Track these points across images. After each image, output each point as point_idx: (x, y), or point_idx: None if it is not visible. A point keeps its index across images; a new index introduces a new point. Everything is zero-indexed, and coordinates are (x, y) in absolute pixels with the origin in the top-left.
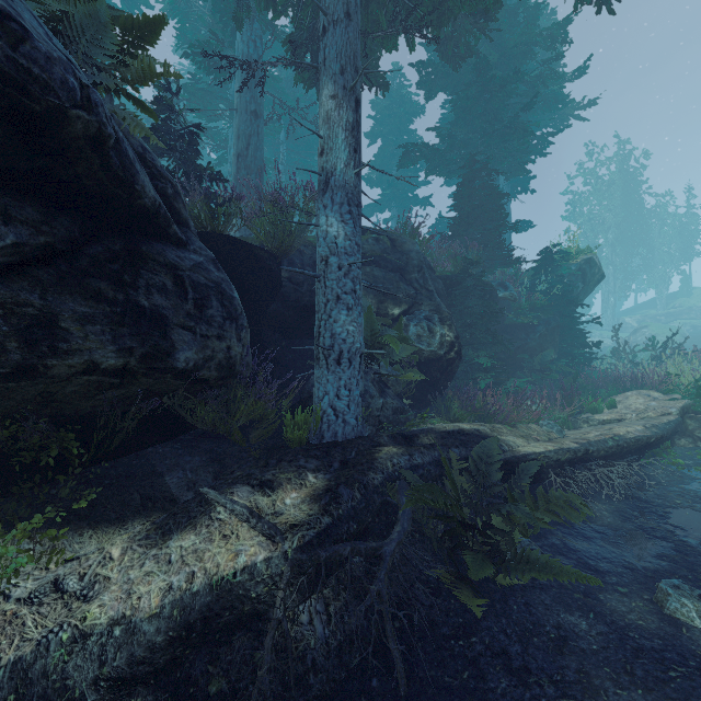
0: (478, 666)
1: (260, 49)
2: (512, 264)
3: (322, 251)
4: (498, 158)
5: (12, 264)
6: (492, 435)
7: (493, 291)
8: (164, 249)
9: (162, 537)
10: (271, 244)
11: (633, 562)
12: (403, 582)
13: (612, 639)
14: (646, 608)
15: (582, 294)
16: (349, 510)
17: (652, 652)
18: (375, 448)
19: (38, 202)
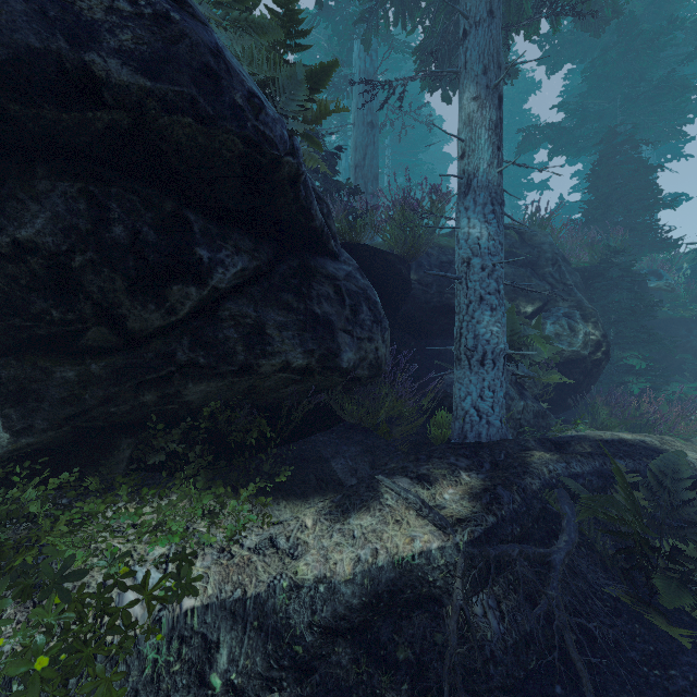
0: None
1: (375, 62)
2: (667, 248)
3: (463, 253)
4: (645, 125)
5: (238, 285)
6: (663, 448)
7: (642, 282)
8: (325, 262)
9: (342, 514)
10: (399, 249)
11: None
12: (577, 594)
13: None
14: None
15: None
16: (511, 513)
17: None
18: (524, 452)
19: (251, 234)
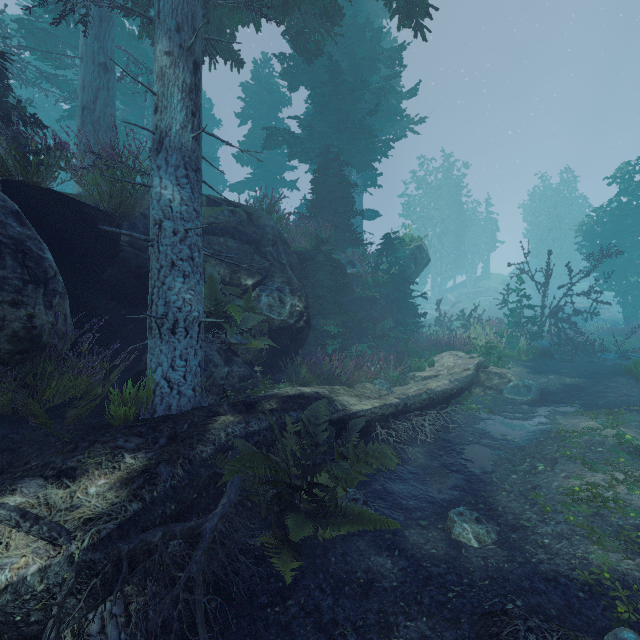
0: (290, 630)
1: None
2: (358, 245)
3: (156, 214)
4: (350, 153)
5: None
6: (330, 396)
7: (343, 268)
8: None
9: None
10: (108, 204)
11: (435, 496)
12: (223, 557)
13: (410, 572)
14: (439, 536)
15: (414, 274)
16: (167, 491)
17: (438, 577)
18: (211, 418)
19: None
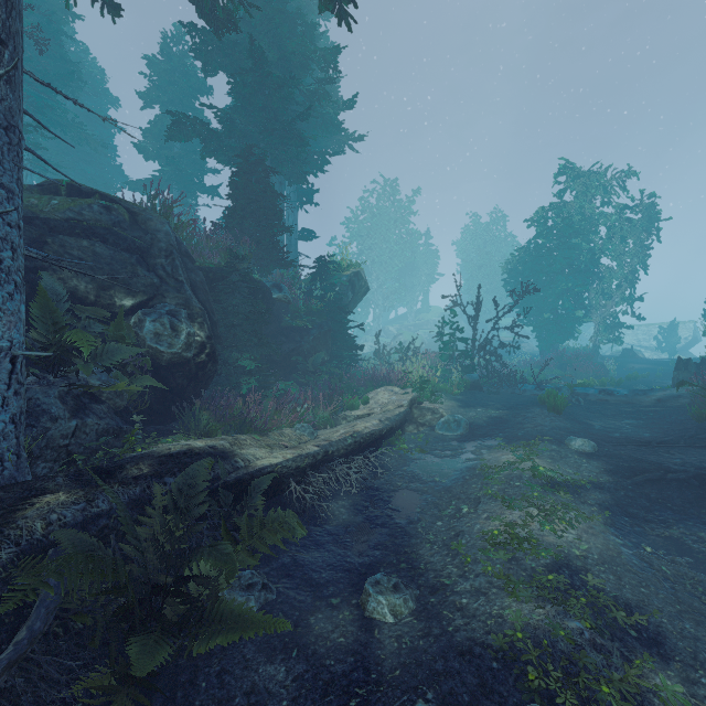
0: None
1: None
2: (286, 266)
3: None
4: (280, 160)
5: None
6: (230, 450)
7: (267, 292)
8: None
9: None
10: None
11: (354, 561)
12: None
13: (308, 679)
14: (351, 616)
15: (352, 303)
16: None
17: (342, 678)
18: (25, 501)
19: None
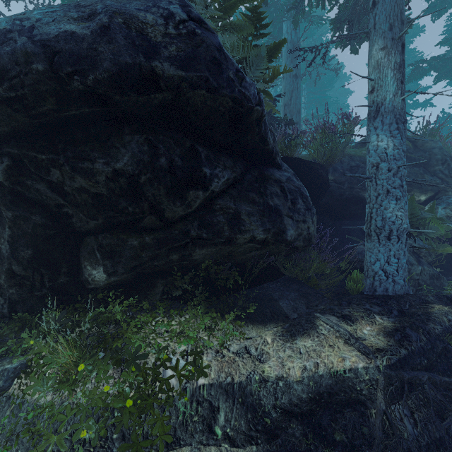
0: None
1: (298, 34)
2: None
3: (373, 160)
4: None
5: (224, 189)
6: None
7: None
8: (273, 171)
9: (290, 337)
10: (320, 159)
11: None
12: None
13: None
14: None
15: None
16: (419, 348)
17: None
18: (425, 304)
19: (231, 156)
